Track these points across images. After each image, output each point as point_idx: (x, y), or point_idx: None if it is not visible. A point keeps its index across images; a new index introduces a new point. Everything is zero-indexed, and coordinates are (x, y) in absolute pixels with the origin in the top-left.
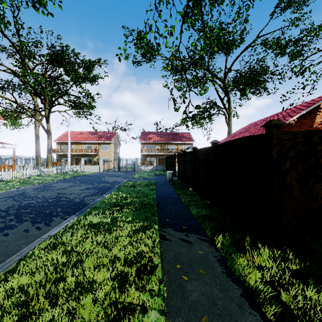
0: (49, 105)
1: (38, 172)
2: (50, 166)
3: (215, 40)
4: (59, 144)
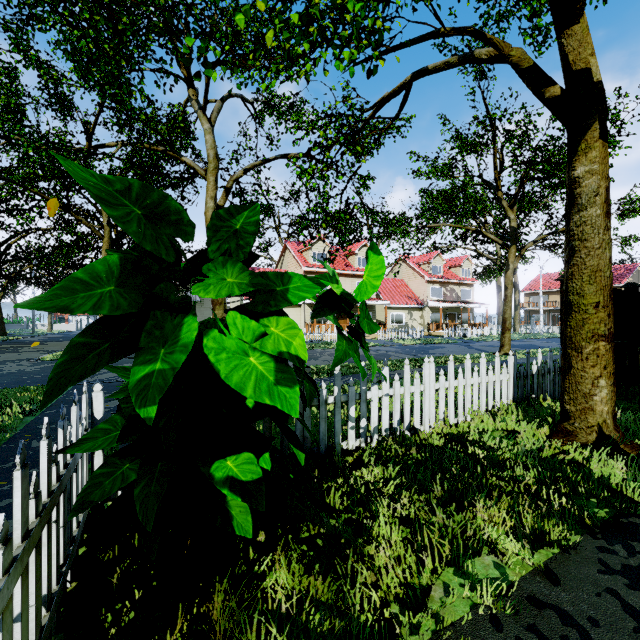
0: None
1: None
2: (517, 326)
3: (635, 241)
4: (527, 296)
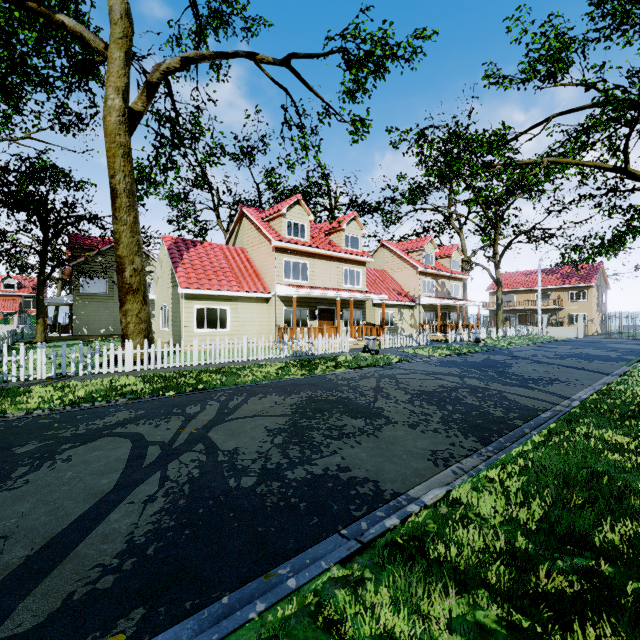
0: (506, 248)
1: (501, 333)
2: (501, 327)
3: None
4: (493, 295)
